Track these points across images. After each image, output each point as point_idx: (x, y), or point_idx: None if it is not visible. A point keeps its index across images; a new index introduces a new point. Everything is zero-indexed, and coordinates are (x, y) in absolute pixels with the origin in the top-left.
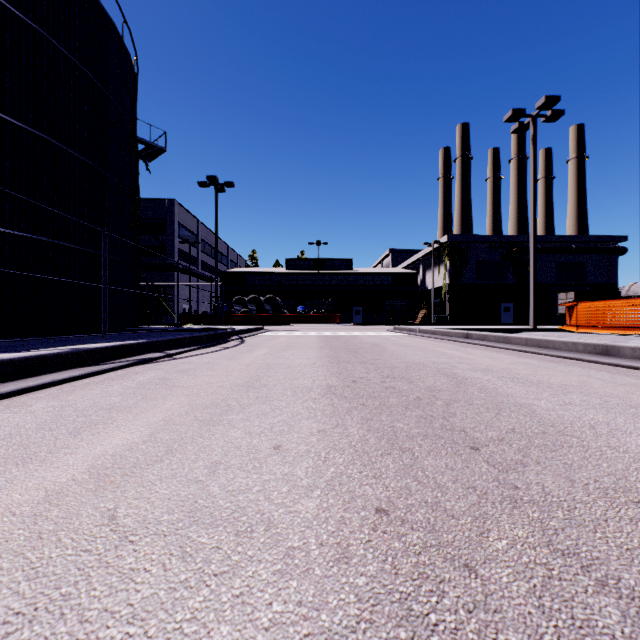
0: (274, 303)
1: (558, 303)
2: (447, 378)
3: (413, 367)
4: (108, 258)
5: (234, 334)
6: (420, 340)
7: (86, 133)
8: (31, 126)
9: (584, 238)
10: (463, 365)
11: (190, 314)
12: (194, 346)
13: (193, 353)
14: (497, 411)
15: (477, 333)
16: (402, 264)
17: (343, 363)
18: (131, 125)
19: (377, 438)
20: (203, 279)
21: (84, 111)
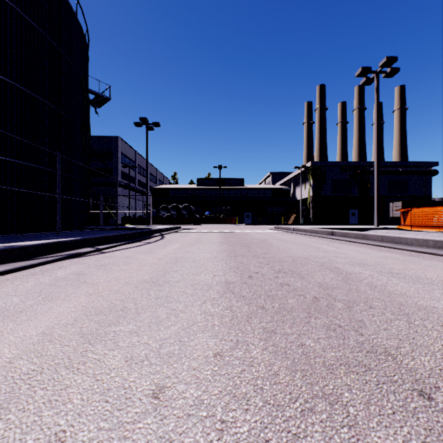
0: (189, 209)
1: (390, 209)
2: (333, 273)
3: (299, 261)
4: (64, 176)
5: (157, 232)
6: (296, 236)
7: (47, 82)
8: (3, 75)
9: (408, 163)
10: (340, 259)
11: (129, 217)
12: (122, 242)
13: (120, 247)
14: (406, 318)
15: (340, 231)
16: (279, 182)
17: (239, 257)
18: (83, 79)
19: (288, 370)
20: (139, 192)
21: (45, 66)
